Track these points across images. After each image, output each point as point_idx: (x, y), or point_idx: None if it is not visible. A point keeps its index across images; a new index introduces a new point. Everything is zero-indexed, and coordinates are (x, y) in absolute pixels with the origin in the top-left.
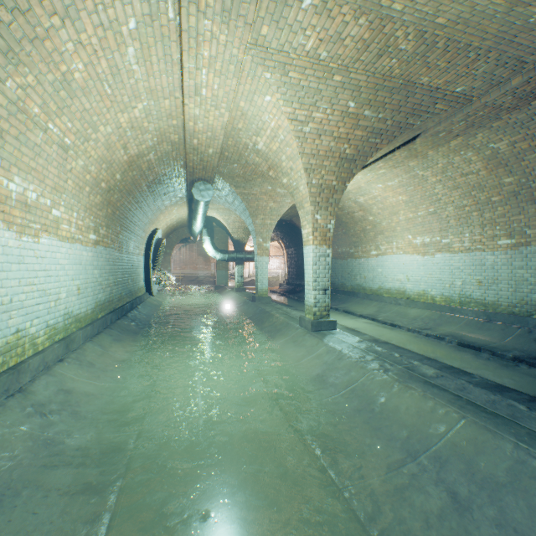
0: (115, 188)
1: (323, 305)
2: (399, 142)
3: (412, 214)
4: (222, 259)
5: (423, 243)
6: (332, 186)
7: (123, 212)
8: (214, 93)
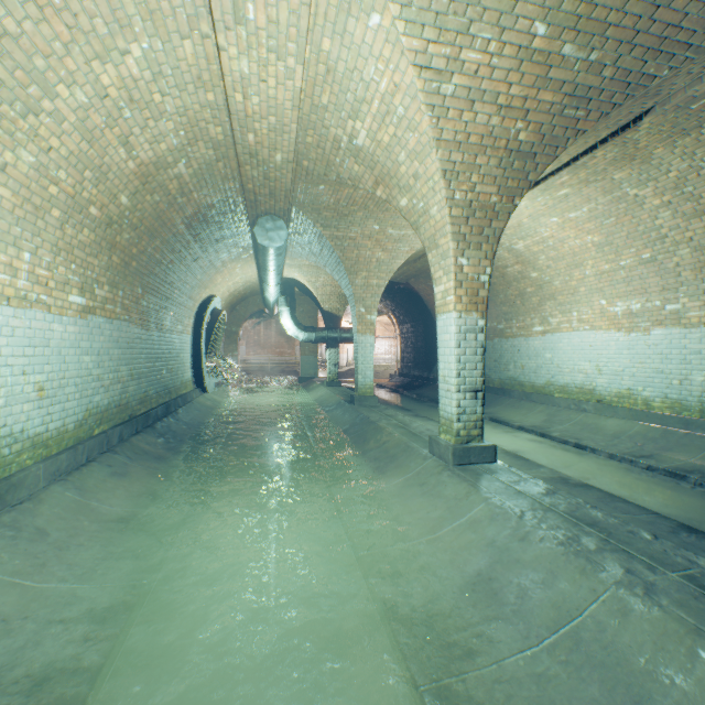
0: (121, 220)
1: (472, 418)
2: (607, 129)
3: (609, 265)
4: (307, 339)
5: (628, 311)
6: (491, 205)
7: (146, 264)
8: (271, 14)
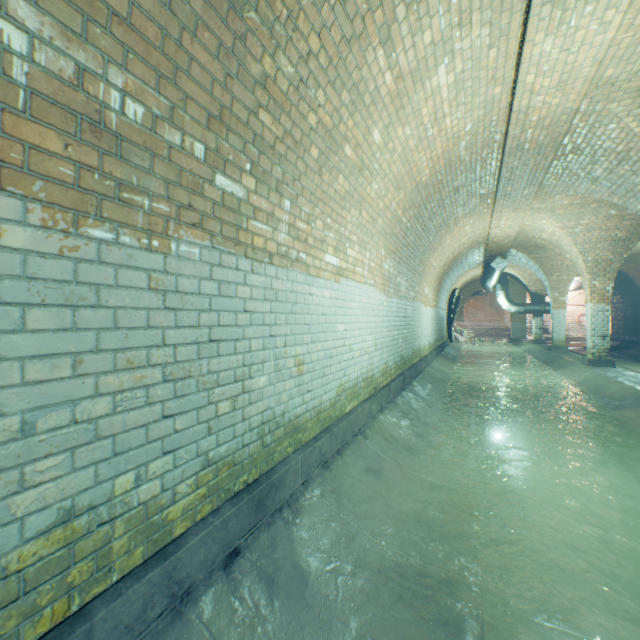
0: (442, 274)
1: (601, 348)
2: None
3: None
4: (516, 311)
5: None
6: (608, 259)
7: (442, 284)
8: (508, 225)
